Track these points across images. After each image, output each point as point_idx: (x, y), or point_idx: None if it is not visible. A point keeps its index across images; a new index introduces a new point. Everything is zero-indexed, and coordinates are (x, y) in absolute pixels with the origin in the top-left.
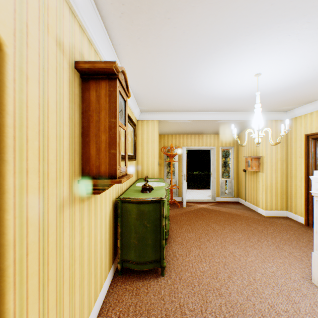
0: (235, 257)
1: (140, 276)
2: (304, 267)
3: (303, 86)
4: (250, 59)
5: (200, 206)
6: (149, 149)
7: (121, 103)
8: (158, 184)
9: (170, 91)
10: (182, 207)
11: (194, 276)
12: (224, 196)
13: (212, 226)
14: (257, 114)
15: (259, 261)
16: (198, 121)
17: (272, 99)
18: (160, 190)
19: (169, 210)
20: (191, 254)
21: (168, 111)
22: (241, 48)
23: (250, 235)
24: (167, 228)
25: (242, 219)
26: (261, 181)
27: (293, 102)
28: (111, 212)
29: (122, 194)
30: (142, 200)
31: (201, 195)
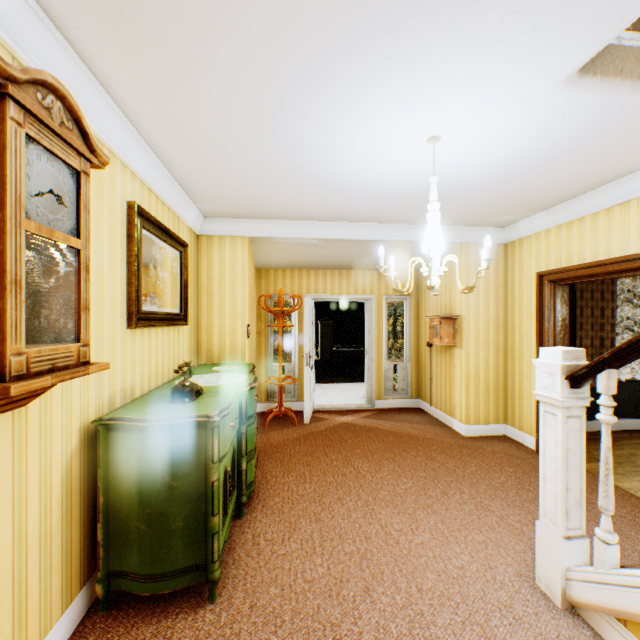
0: (390, 537)
1: (155, 609)
2: (525, 549)
3: (527, 173)
4: (410, 100)
5: (341, 420)
6: (226, 299)
7: (57, 173)
8: (231, 379)
9: (253, 169)
10: (302, 425)
11: (288, 595)
12: (393, 397)
13: (357, 464)
14: (431, 224)
15: (438, 543)
16: (335, 242)
17: (473, 199)
18: (221, 395)
19: (273, 433)
20: (295, 536)
21: (266, 217)
22: (383, 67)
23: (429, 481)
24: (248, 479)
25: (420, 445)
26: (458, 365)
27: (514, 206)
28: (77, 458)
29: (120, 407)
30: (158, 425)
31: (350, 394)
